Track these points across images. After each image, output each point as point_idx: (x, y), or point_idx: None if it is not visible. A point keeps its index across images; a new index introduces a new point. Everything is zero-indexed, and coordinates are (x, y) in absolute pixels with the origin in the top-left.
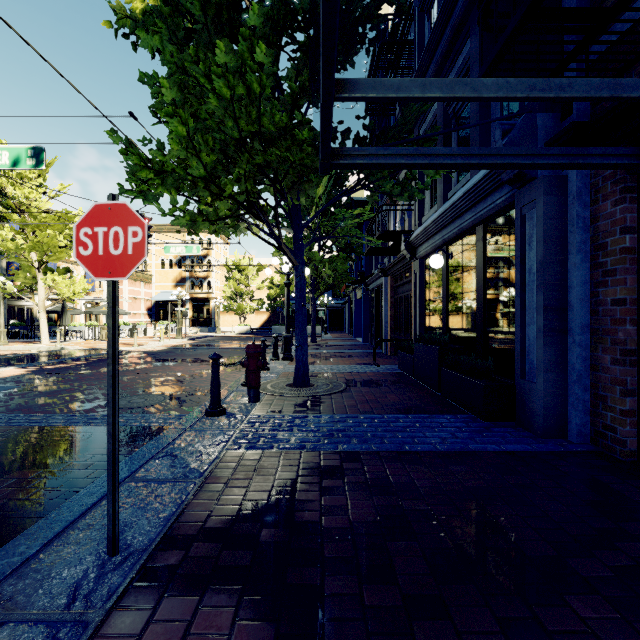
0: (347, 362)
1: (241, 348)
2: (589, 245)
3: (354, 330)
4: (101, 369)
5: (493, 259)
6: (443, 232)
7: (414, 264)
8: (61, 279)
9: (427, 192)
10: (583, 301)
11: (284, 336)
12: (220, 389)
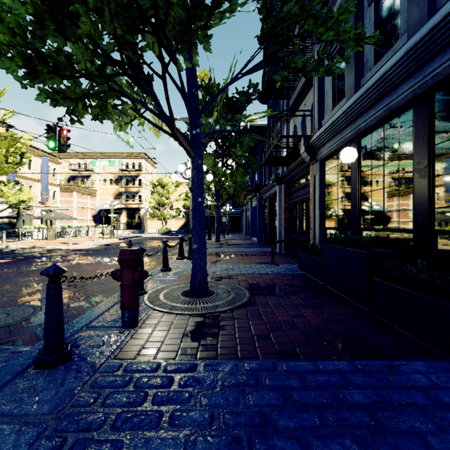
0: (247, 261)
1: (157, 246)
2: None
3: (250, 232)
4: (13, 268)
5: (449, 135)
6: (357, 122)
7: (313, 167)
8: (7, 189)
9: (327, 94)
10: None
11: (189, 237)
12: (61, 321)
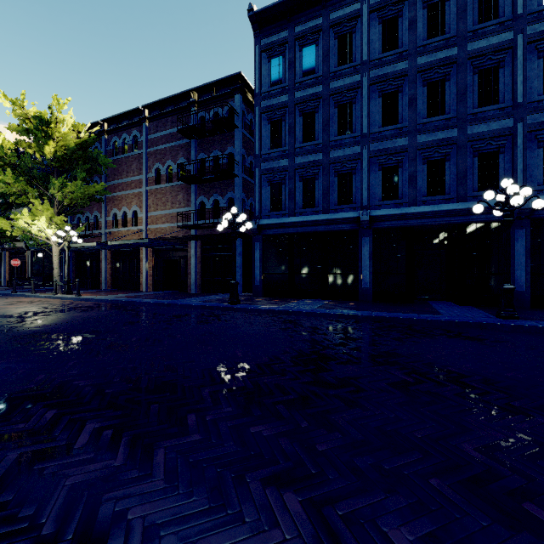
0: None
1: None
2: (72, 260)
3: None
4: None
5: None
6: None
7: (28, 252)
8: None
9: None
10: (71, 268)
11: None
12: None
